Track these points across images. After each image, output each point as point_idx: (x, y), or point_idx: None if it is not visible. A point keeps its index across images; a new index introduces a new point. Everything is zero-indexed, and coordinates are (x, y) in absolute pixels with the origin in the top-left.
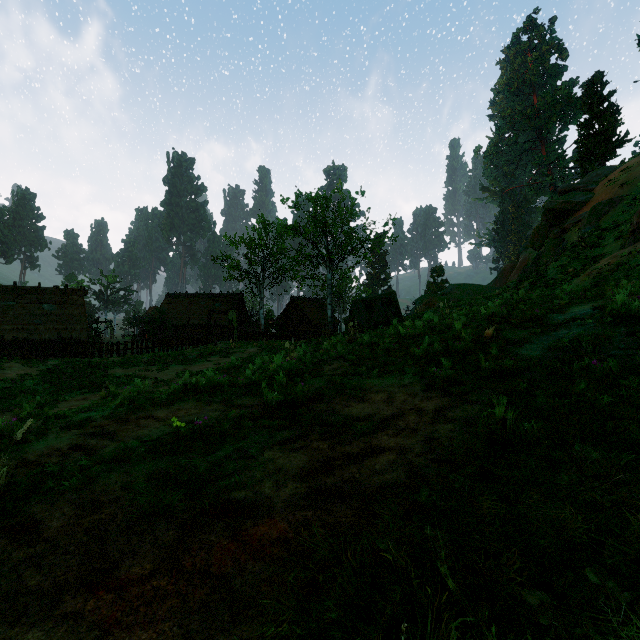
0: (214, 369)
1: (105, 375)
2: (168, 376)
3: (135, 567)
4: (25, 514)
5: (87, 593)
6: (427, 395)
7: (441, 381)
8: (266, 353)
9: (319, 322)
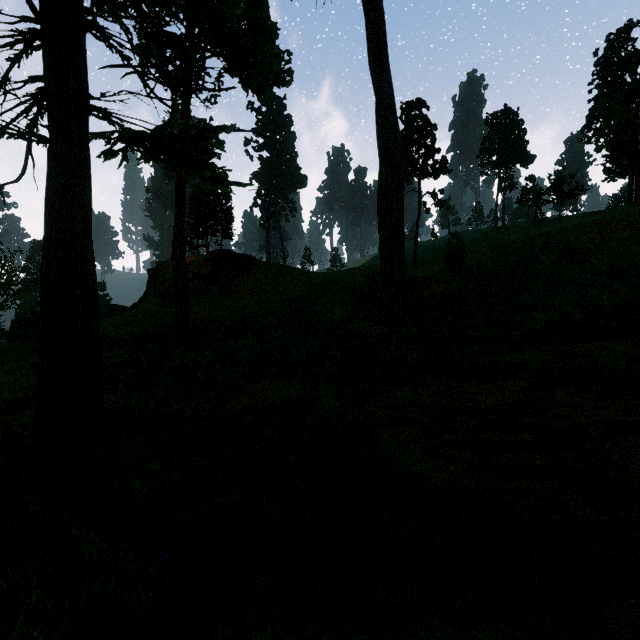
0: None
1: None
2: None
3: None
4: None
5: None
6: None
7: None
8: None
9: None
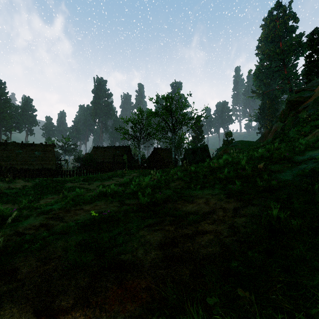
0: (115, 184)
1: (63, 186)
2: (93, 187)
3: (64, 301)
4: (11, 263)
5: (35, 317)
6: (228, 200)
7: (235, 192)
8: (141, 176)
9: (168, 160)
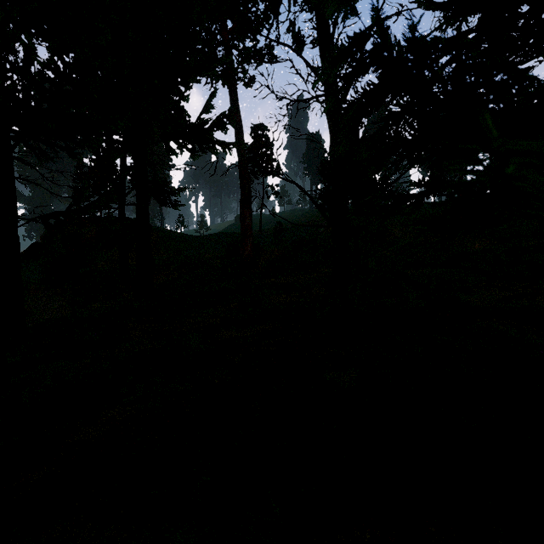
0: None
1: None
2: None
3: None
4: None
5: None
6: None
7: None
8: None
9: None
